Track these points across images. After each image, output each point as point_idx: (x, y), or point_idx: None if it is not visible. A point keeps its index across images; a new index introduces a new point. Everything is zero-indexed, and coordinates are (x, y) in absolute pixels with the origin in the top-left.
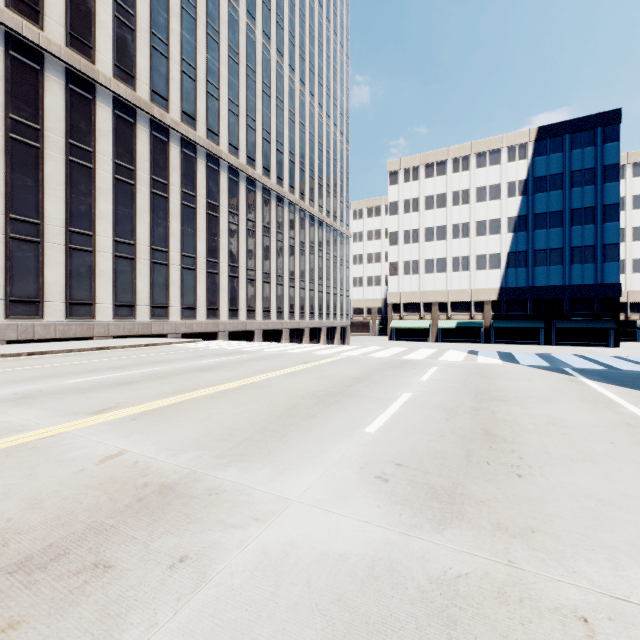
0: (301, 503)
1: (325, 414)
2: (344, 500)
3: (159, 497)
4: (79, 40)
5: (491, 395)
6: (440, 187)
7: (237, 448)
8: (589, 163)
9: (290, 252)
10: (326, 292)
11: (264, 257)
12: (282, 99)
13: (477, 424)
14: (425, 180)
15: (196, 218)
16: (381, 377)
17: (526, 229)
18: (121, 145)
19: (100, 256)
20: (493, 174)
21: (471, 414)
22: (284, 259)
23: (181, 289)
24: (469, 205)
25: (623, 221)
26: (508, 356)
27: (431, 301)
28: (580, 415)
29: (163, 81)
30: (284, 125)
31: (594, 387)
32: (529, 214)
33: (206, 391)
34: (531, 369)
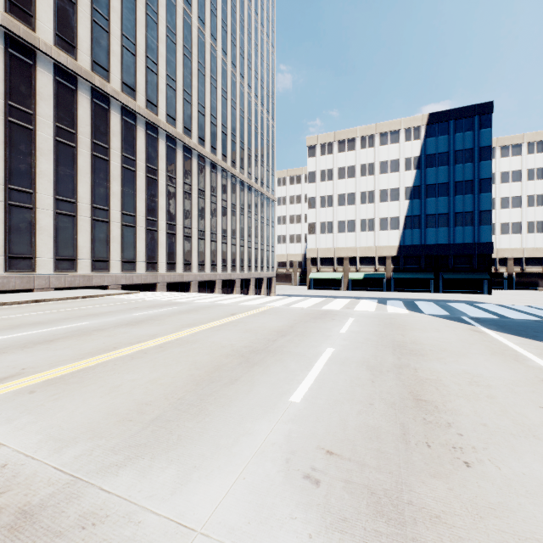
0: (207, 537)
1: (248, 377)
2: (265, 526)
3: (6, 539)
4: (19, 7)
5: (408, 349)
6: (350, 160)
7: (141, 434)
8: (469, 144)
9: (223, 213)
10: (254, 248)
11: (199, 217)
12: (216, 78)
13: (403, 386)
14: (338, 154)
15: (136, 180)
16: (304, 329)
17: (419, 197)
18: (62, 109)
19: (41, 213)
20: (393, 151)
21: (395, 373)
22: (217, 219)
23: (121, 244)
24: (374, 176)
25: (493, 192)
26: (412, 305)
27: (343, 256)
28: (497, 371)
29: (104, 53)
30: (217, 101)
31: (496, 337)
32: (422, 185)
33: (127, 350)
34: (435, 319)
